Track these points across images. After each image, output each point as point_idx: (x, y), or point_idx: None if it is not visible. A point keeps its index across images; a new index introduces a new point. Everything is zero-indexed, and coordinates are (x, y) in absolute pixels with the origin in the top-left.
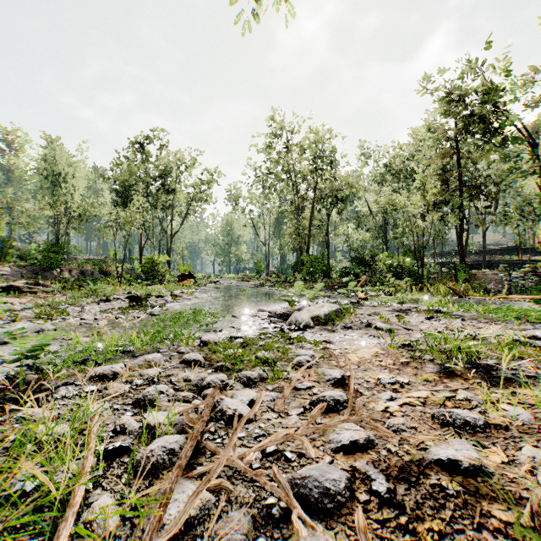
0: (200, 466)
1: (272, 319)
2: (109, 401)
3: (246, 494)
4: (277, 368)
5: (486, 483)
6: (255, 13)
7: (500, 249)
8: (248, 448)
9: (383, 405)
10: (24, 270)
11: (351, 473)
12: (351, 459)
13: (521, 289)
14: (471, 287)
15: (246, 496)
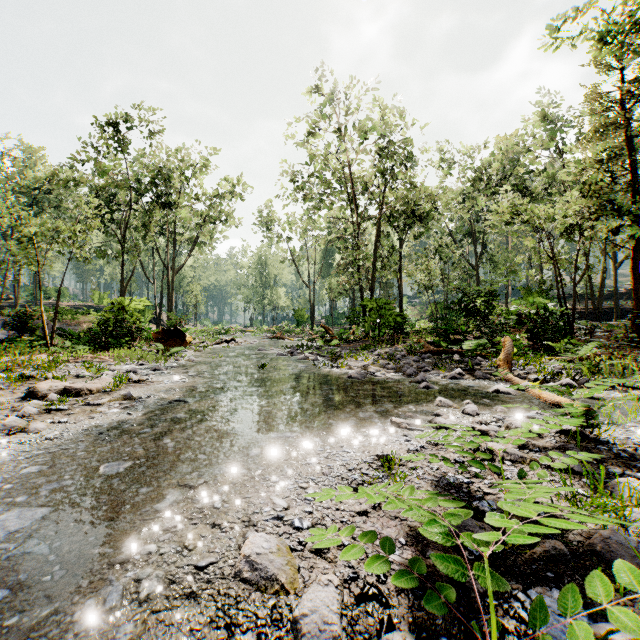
0: None
1: None
2: None
3: None
4: None
5: None
6: None
7: (626, 293)
8: None
9: None
10: None
11: None
12: None
13: None
14: None
15: None
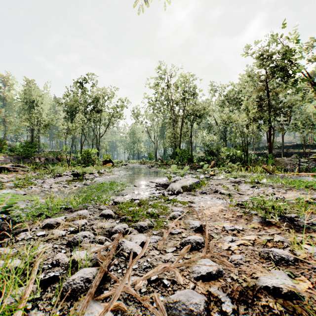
0: (106, 290)
1: (158, 188)
2: (52, 242)
3: (136, 312)
4: (160, 219)
5: (299, 304)
6: (147, 3)
7: (292, 145)
8: (139, 276)
9: (227, 245)
10: (12, 158)
11: (207, 296)
12: (207, 285)
13: (306, 169)
14: (276, 168)
15: (135, 314)
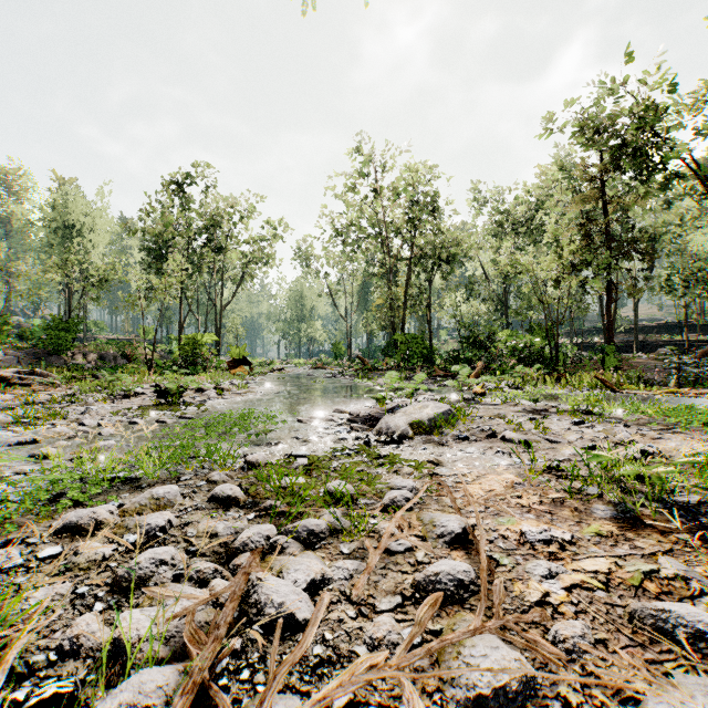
0: None
1: (353, 426)
2: (73, 579)
3: None
4: (358, 511)
5: None
6: None
7: (656, 326)
8: (300, 694)
9: (538, 589)
10: (23, 354)
11: None
12: None
13: (695, 380)
14: (626, 378)
15: None
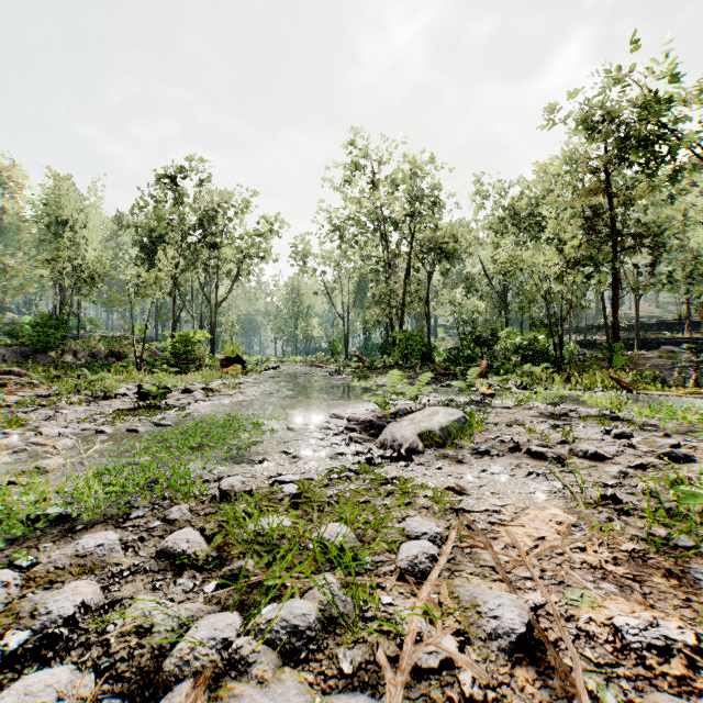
0: None
1: (353, 436)
2: None
3: None
4: (364, 580)
5: None
6: None
7: (656, 324)
8: None
9: None
10: (10, 352)
11: None
12: None
13: None
14: (639, 377)
15: None
